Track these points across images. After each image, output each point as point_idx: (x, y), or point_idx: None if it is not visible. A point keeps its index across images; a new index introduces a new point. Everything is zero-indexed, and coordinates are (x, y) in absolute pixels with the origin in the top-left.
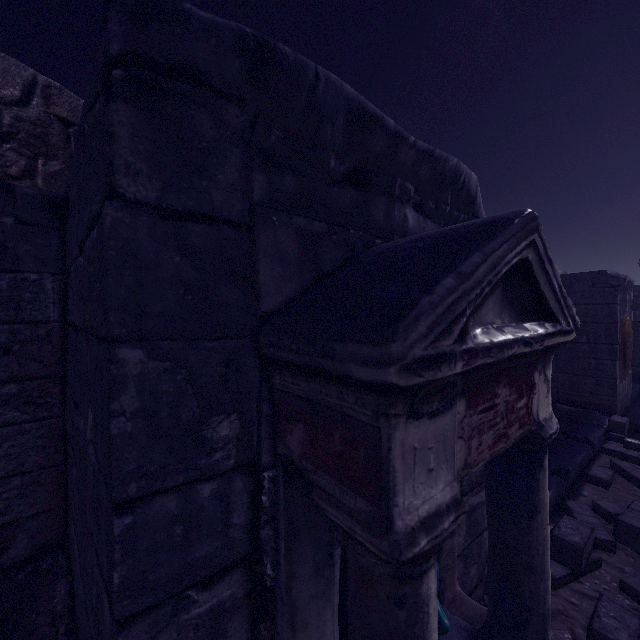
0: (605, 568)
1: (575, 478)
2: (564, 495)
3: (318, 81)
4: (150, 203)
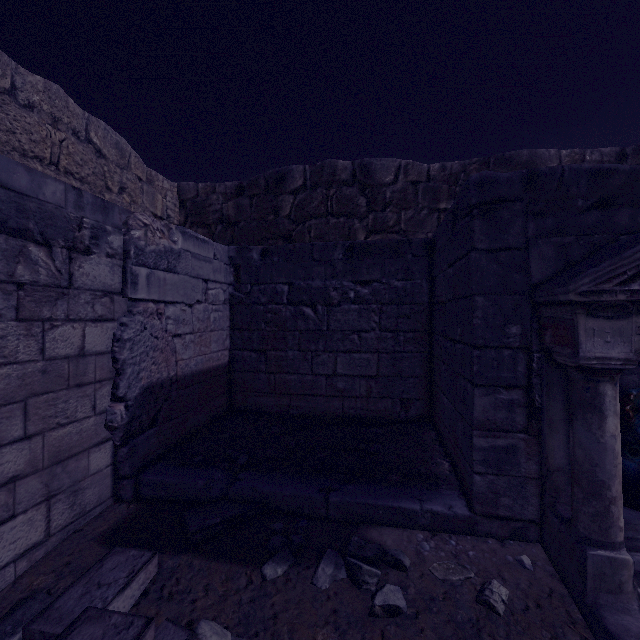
0: None
1: None
2: None
3: (564, 172)
4: (485, 249)
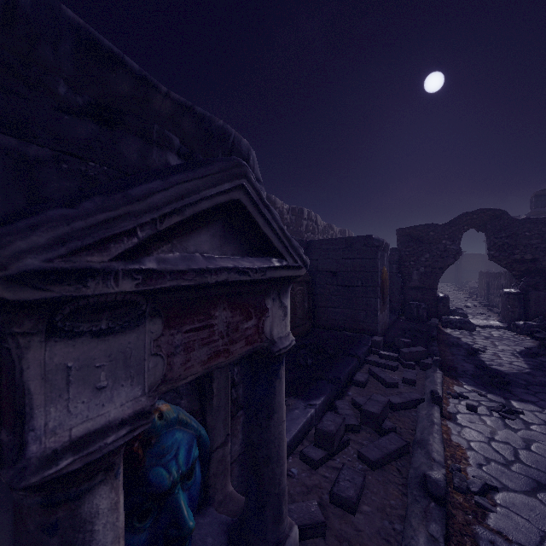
0: (352, 445)
1: (345, 383)
2: (336, 397)
3: None
4: None
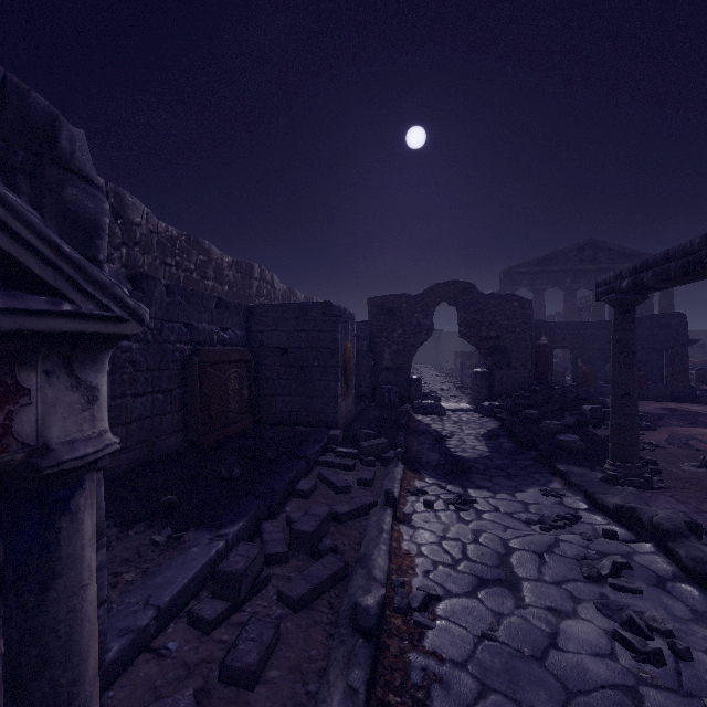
0: (274, 583)
1: (284, 496)
2: (268, 517)
3: None
4: None
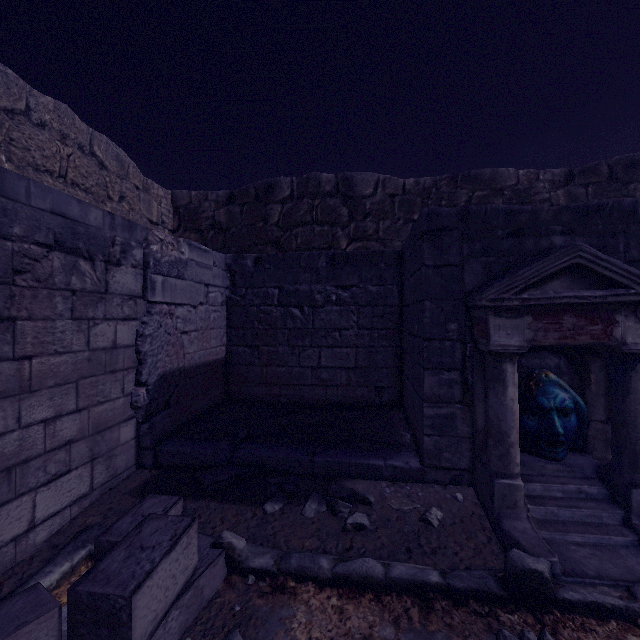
0: None
1: None
2: None
3: (487, 209)
4: (432, 265)
